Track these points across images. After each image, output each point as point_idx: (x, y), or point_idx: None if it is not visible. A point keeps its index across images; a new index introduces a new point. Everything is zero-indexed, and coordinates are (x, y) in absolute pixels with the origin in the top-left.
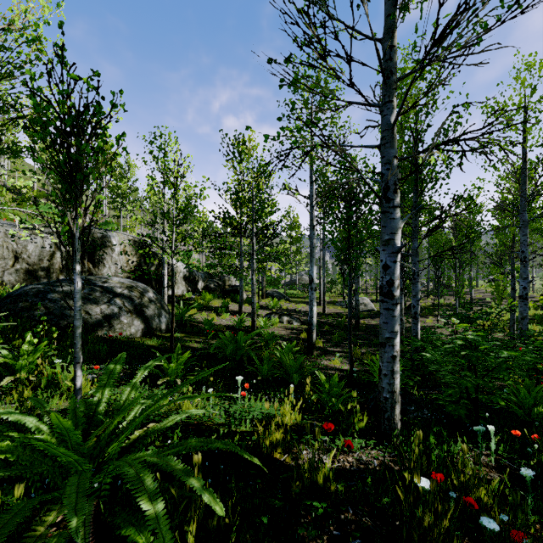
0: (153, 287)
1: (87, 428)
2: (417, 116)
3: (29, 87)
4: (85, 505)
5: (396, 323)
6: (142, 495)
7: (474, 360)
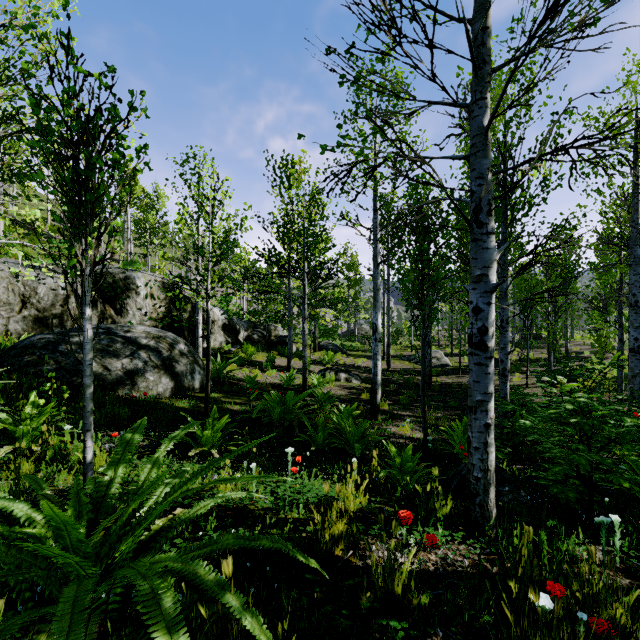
0: (185, 337)
1: (95, 516)
2: (506, 127)
3: (27, 86)
4: (80, 634)
5: (490, 382)
6: (158, 624)
7: (588, 429)
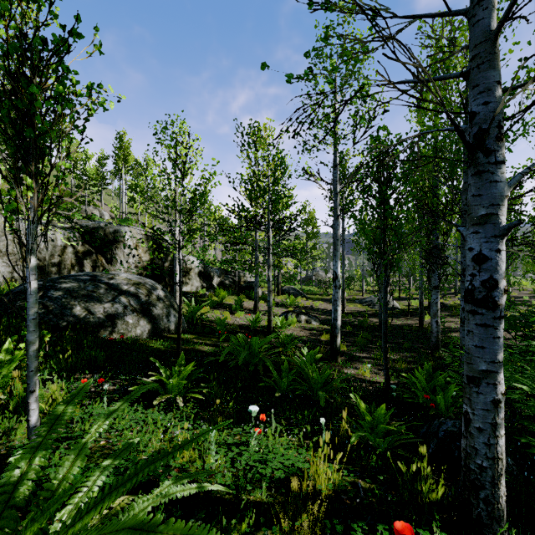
0: (166, 283)
1: None
2: None
3: None
4: None
5: (499, 348)
6: None
7: None
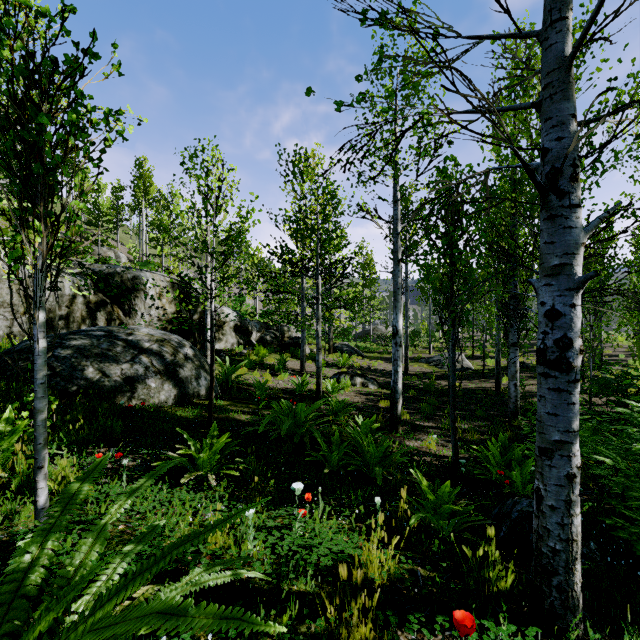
0: (195, 339)
1: None
2: None
3: None
4: None
5: (574, 416)
6: None
7: None
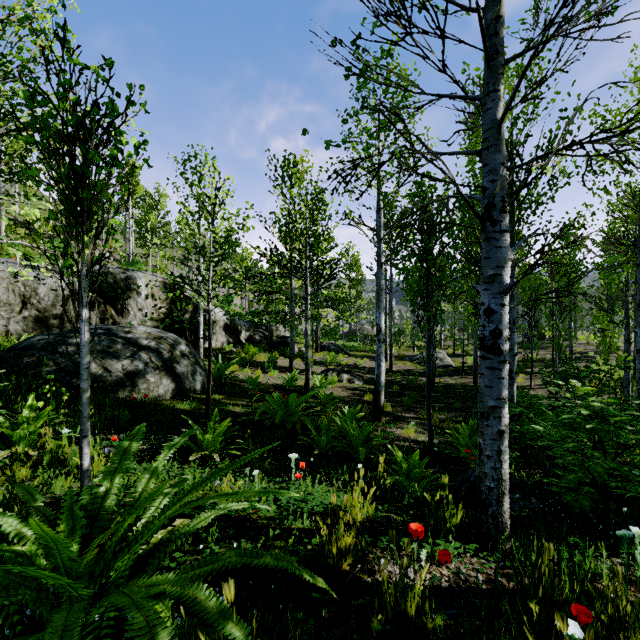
0: (186, 338)
1: (89, 531)
2: (514, 124)
3: (21, 79)
4: None
5: (504, 387)
6: None
7: (604, 435)
